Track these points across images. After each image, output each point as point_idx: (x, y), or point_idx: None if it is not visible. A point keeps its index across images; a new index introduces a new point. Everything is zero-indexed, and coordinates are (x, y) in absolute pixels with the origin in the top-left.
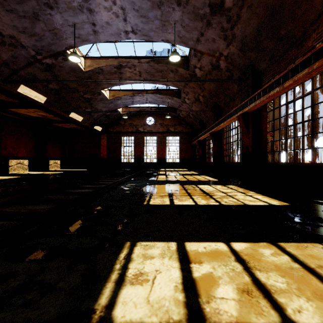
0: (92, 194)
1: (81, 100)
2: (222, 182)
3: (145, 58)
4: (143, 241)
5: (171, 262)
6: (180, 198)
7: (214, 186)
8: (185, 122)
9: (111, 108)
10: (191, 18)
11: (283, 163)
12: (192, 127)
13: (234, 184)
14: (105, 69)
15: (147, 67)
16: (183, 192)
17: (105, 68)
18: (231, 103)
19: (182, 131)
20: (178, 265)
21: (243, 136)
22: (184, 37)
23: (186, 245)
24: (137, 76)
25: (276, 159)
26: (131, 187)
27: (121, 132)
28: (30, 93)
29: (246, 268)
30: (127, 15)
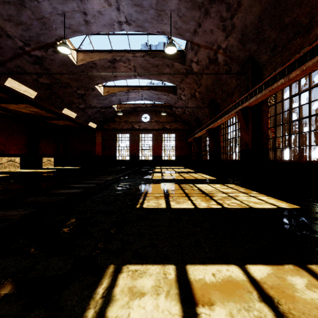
0: (79, 195)
1: (74, 96)
2: (220, 180)
3: (139, 52)
4: (131, 264)
5: (169, 304)
6: (178, 199)
7: (213, 186)
8: (181, 120)
9: (105, 104)
10: (188, 7)
11: (287, 160)
12: (188, 125)
13: (234, 183)
14: (99, 64)
15: (142, 62)
16: (180, 192)
17: (99, 62)
18: (229, 99)
19: (178, 129)
20: (179, 309)
21: (241, 132)
22: (181, 28)
23: (189, 270)
24: (132, 72)
25: (278, 156)
26: (124, 187)
27: (116, 129)
28: (18, 87)
29: (279, 316)
30: (120, 3)
